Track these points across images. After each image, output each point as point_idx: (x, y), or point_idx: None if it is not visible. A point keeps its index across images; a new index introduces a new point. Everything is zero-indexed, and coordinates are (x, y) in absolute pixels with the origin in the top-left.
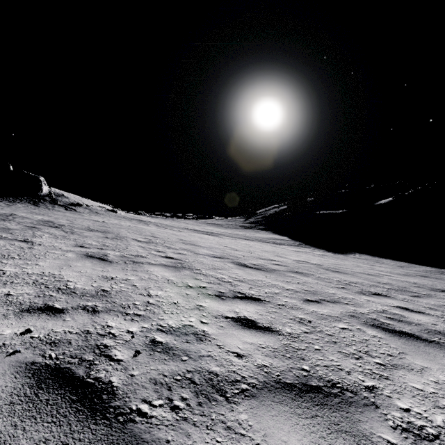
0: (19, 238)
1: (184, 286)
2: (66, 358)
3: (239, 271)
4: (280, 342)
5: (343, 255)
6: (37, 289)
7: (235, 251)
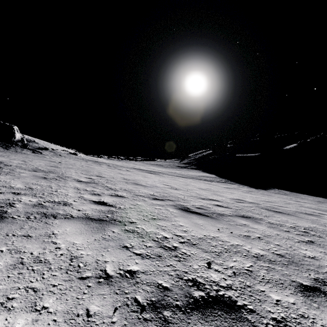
0: None
1: (95, 275)
2: None
3: (184, 221)
4: None
5: (265, 191)
6: None
7: (175, 190)
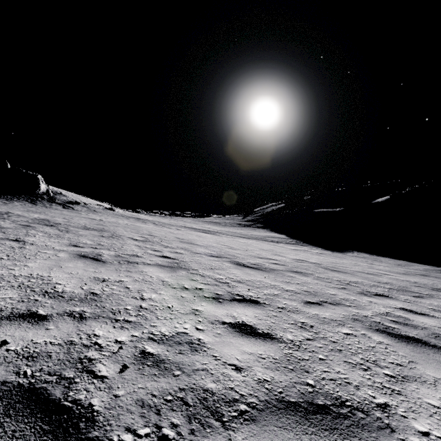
0: (11, 237)
1: (180, 287)
2: (43, 375)
3: (237, 271)
4: (281, 351)
5: (341, 253)
6: (22, 293)
7: (233, 250)
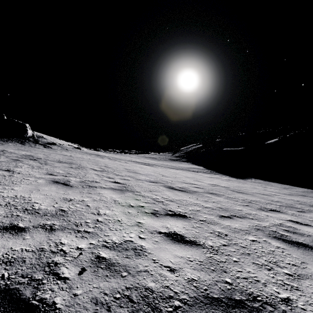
0: (4, 168)
1: (127, 205)
2: (17, 278)
3: (169, 193)
4: (205, 255)
5: (243, 180)
6: (8, 210)
7: (165, 177)
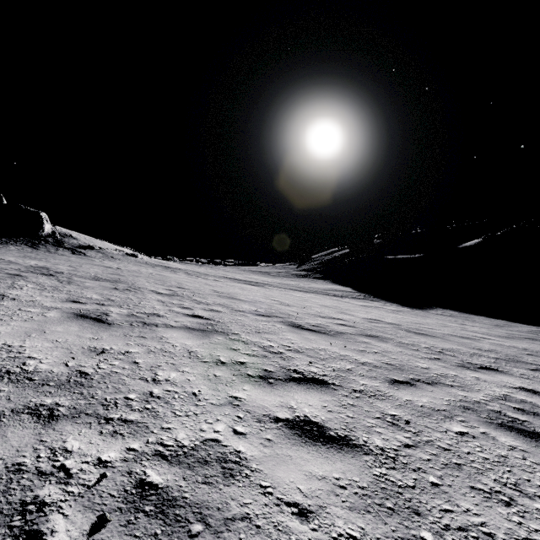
0: None
1: (213, 361)
2: None
3: (293, 335)
4: (370, 471)
5: (422, 311)
6: None
7: (286, 306)
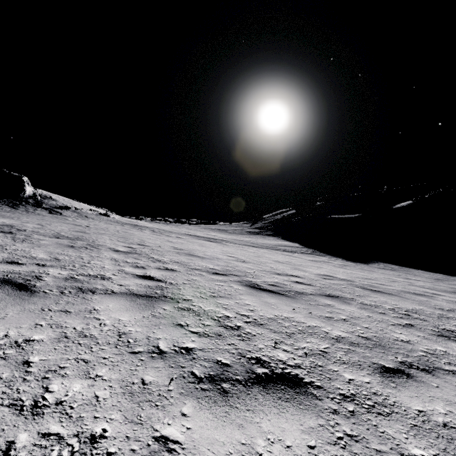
0: None
1: (147, 351)
2: None
3: (251, 299)
4: None
5: (365, 265)
6: None
7: (242, 263)
